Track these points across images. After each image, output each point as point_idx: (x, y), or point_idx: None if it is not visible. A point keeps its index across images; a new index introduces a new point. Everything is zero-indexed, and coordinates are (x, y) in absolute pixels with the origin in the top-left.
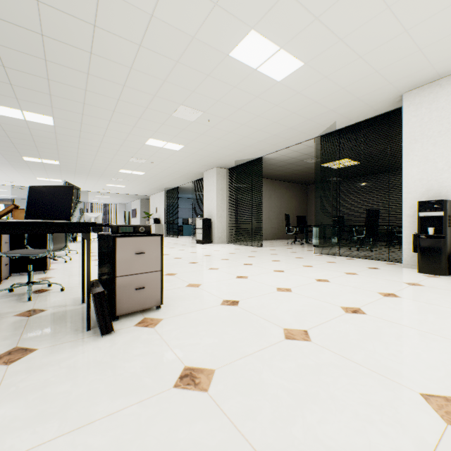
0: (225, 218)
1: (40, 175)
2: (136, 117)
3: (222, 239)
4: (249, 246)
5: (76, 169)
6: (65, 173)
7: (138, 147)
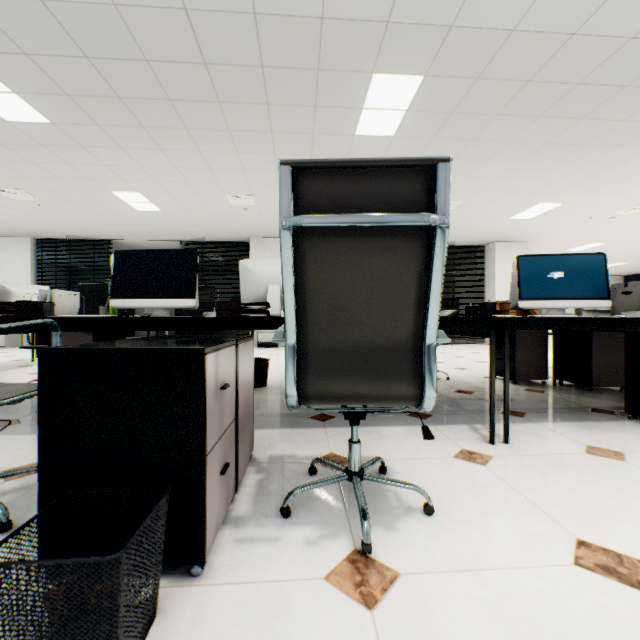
0: None
1: None
2: None
3: None
4: None
5: None
6: None
7: None
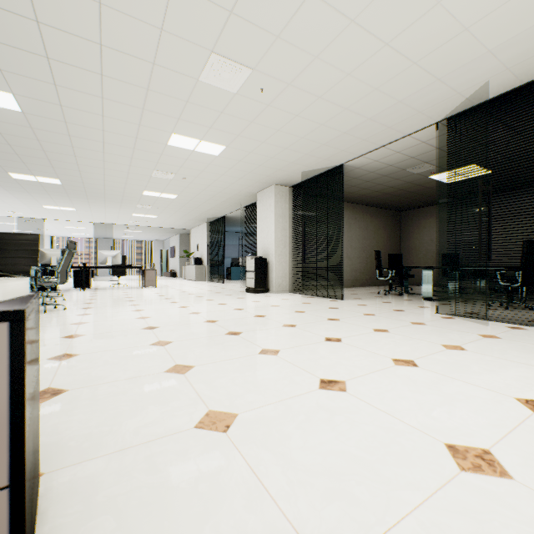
0: (286, 256)
1: (45, 202)
2: (141, 87)
3: (282, 286)
4: (323, 297)
5: (86, 191)
6: (75, 198)
7: (159, 151)
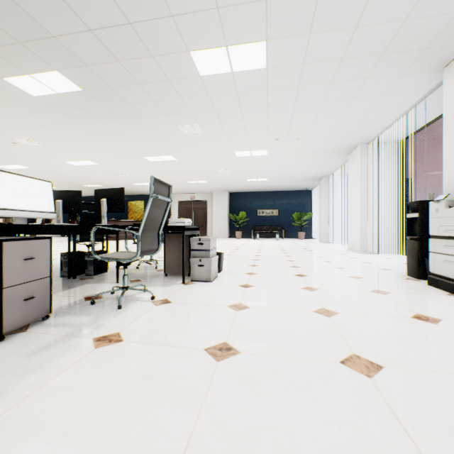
0: None
1: None
2: None
3: None
4: None
5: None
6: None
7: None
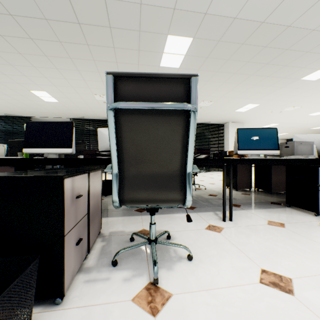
0: None
1: None
2: None
3: None
4: None
5: None
6: None
7: None
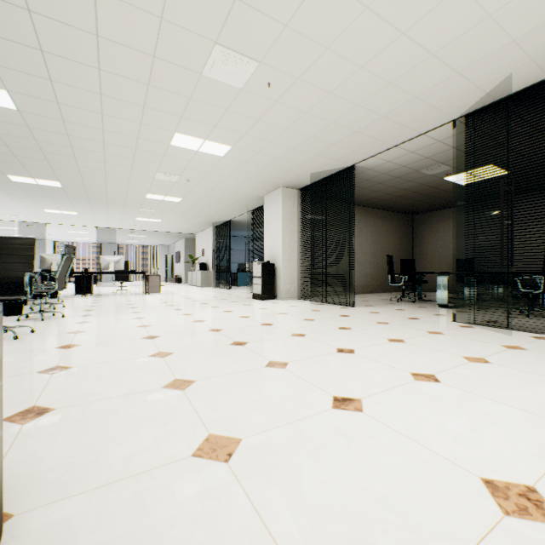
0: (295, 261)
1: (46, 206)
2: (141, 83)
3: (290, 292)
4: (333, 304)
5: (88, 195)
6: (77, 202)
7: (161, 152)
